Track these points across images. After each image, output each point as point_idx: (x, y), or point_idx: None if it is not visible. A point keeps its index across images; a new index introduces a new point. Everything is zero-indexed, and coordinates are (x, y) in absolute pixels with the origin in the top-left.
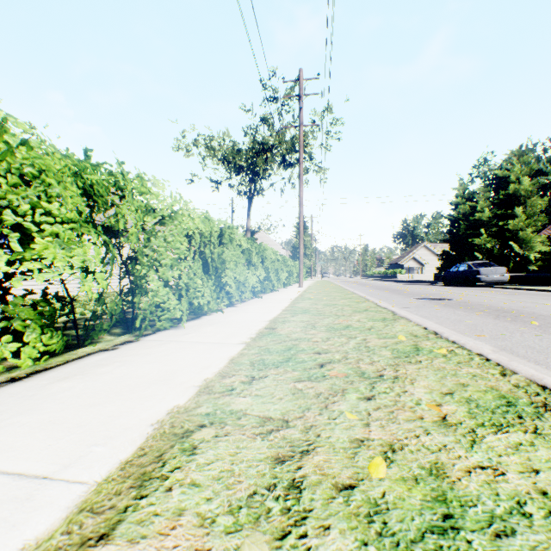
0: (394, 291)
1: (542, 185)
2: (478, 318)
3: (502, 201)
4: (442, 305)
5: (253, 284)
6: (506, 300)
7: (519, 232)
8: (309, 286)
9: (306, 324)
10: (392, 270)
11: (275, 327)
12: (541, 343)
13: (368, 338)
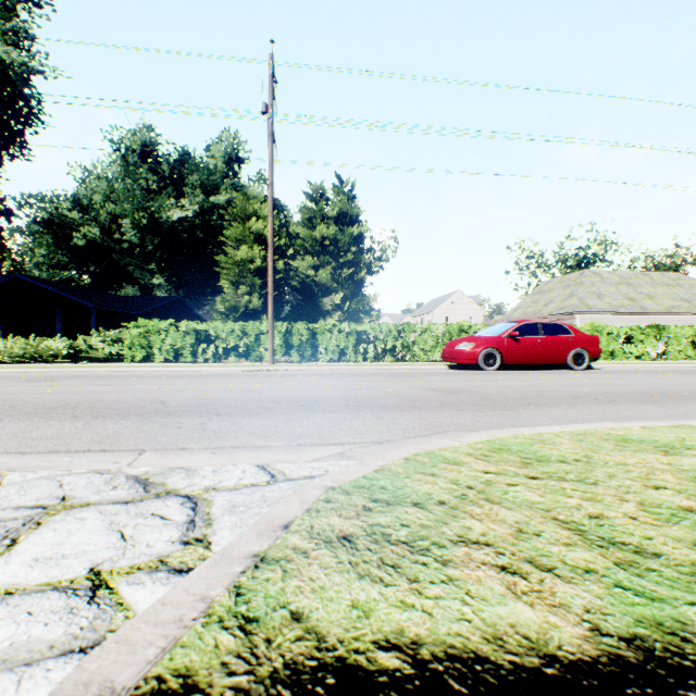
0: None
1: None
2: None
3: None
4: None
5: None
6: None
7: None
8: None
9: None
10: None
11: None
12: None
13: None
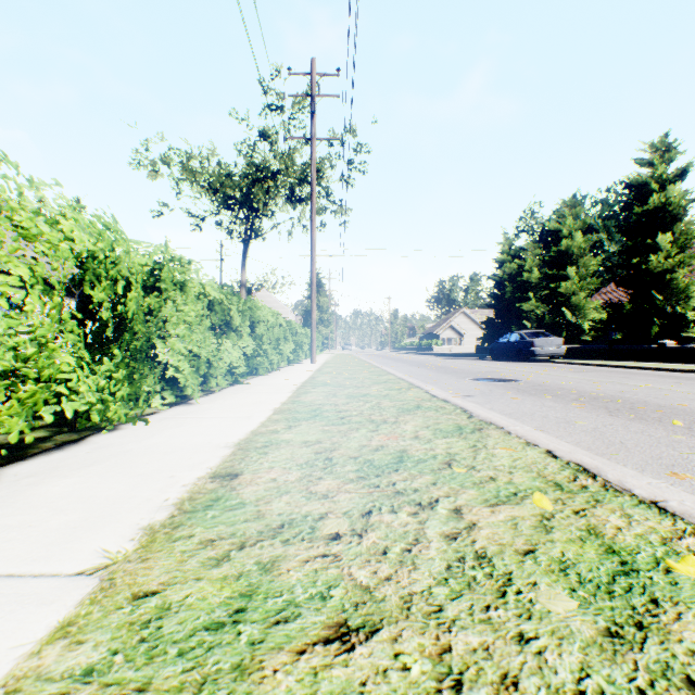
0: (439, 368)
1: (593, 244)
2: (586, 414)
3: (553, 259)
4: (514, 390)
5: (233, 362)
6: (586, 381)
7: (572, 296)
8: (326, 362)
9: (313, 452)
10: (427, 341)
11: (238, 470)
12: None
13: (464, 507)
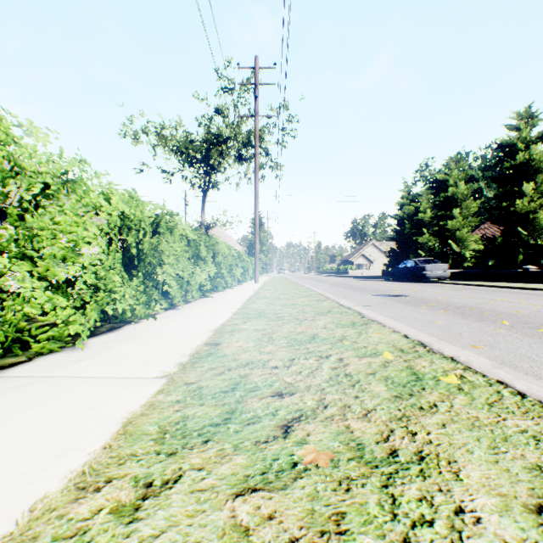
0: (350, 287)
1: (474, 190)
2: (446, 317)
3: (442, 202)
4: (402, 302)
5: (202, 281)
6: (458, 296)
7: (457, 231)
8: (265, 282)
9: (261, 334)
10: (343, 267)
11: (219, 342)
12: (535, 352)
13: (344, 358)
